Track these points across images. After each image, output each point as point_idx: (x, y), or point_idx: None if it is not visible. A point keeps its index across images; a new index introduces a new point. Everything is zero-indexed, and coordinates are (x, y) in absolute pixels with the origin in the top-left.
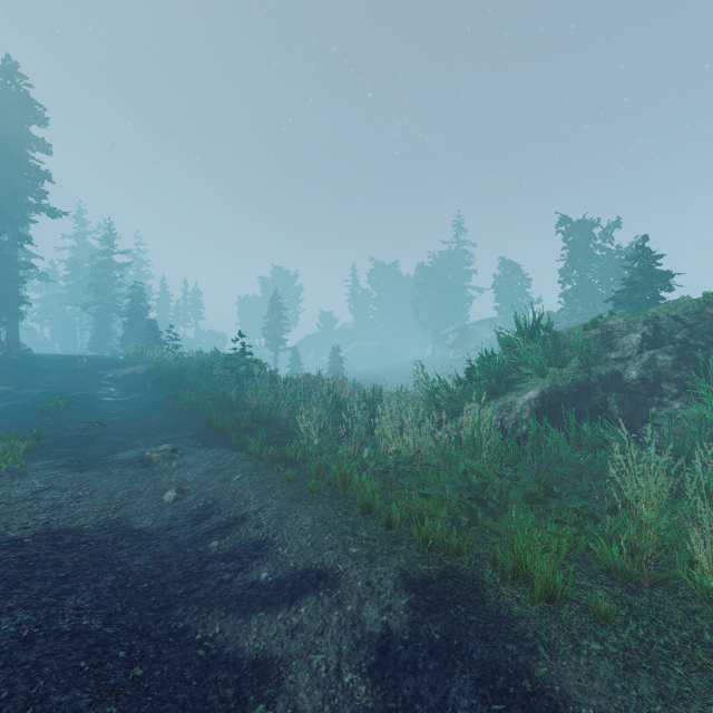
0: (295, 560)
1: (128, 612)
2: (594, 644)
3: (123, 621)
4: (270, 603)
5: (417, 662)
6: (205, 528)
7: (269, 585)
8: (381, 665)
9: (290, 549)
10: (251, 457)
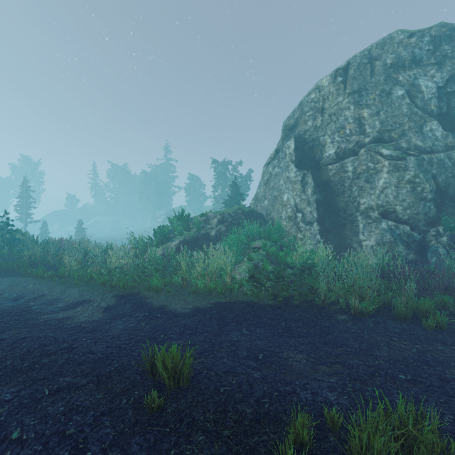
0: (73, 300)
1: (5, 318)
2: (163, 296)
3: (5, 319)
4: (65, 310)
5: (116, 307)
6: (23, 301)
7: (63, 307)
8: (106, 310)
9: (69, 298)
10: (35, 278)
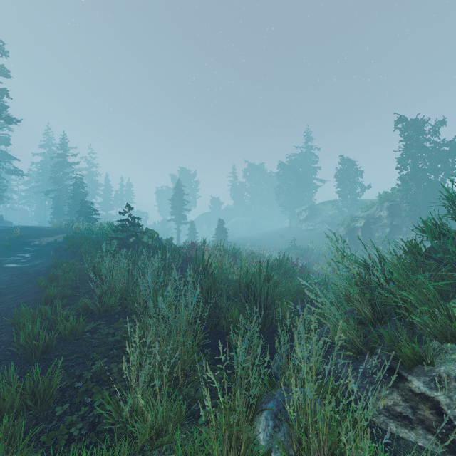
0: None
1: None
2: None
3: None
4: None
5: None
6: None
7: None
8: None
9: None
10: None
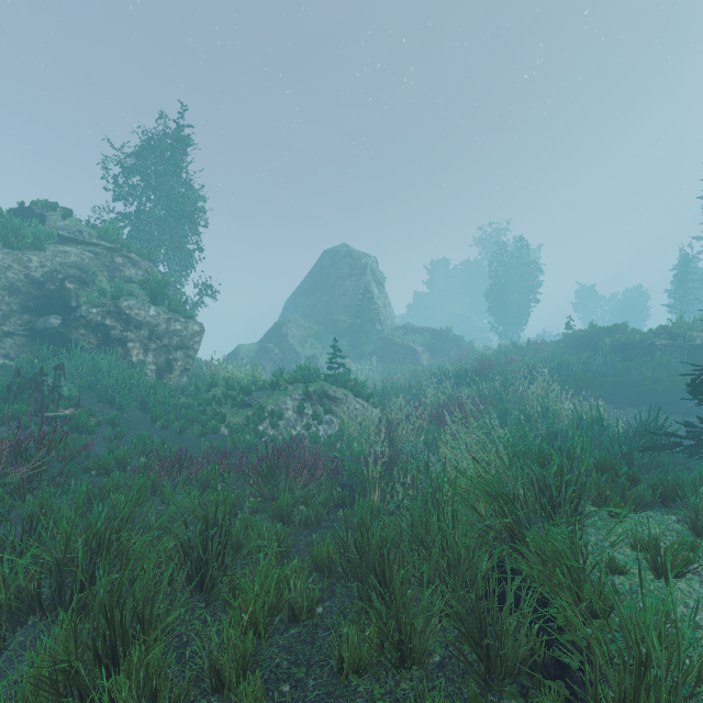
0: None
1: None
2: None
3: None
4: None
5: None
6: None
7: None
8: None
9: None
10: None
